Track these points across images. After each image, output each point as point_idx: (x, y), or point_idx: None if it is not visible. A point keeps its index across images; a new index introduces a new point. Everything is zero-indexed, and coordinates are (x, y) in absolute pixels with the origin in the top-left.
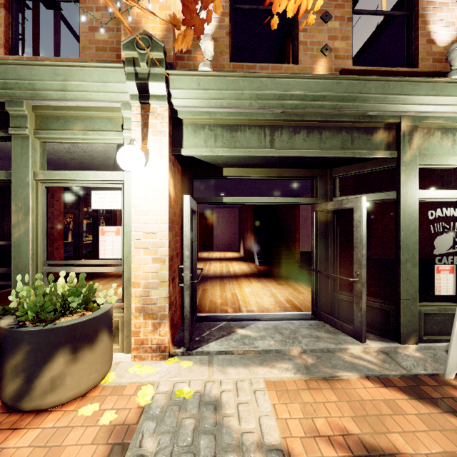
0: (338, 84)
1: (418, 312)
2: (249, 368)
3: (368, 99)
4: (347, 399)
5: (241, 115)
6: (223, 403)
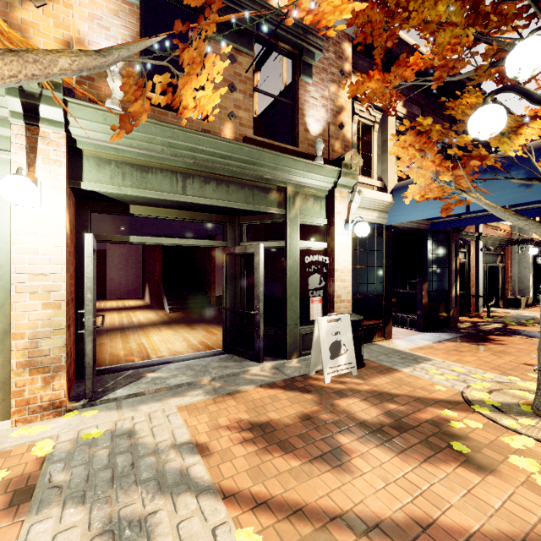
0: (241, 149)
1: (299, 333)
2: (162, 402)
3: (264, 166)
4: (244, 402)
5: (153, 158)
6: (137, 431)
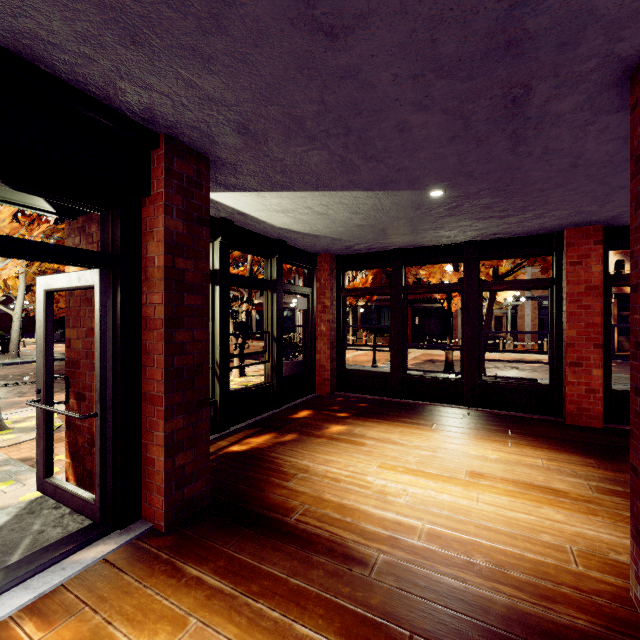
0: None
1: None
2: None
3: None
4: None
5: None
6: None
